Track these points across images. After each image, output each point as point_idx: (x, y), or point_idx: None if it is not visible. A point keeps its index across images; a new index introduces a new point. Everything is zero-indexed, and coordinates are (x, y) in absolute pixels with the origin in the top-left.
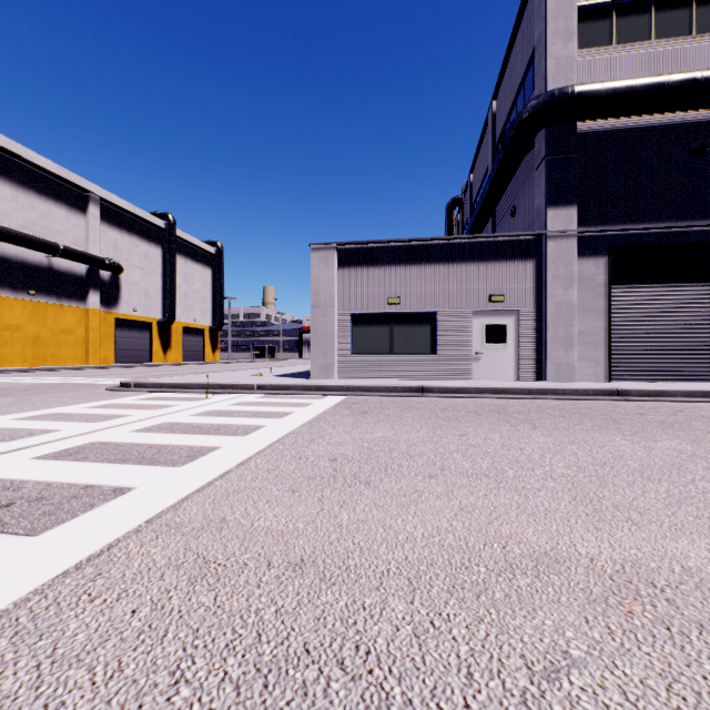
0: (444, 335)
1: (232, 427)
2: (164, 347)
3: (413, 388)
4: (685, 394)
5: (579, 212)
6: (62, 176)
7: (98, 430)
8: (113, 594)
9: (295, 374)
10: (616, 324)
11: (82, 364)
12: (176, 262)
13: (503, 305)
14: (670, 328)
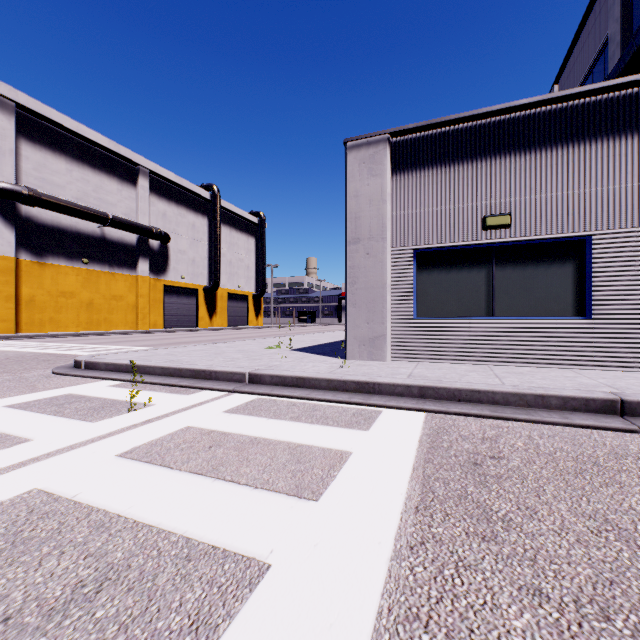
0: (608, 281)
1: None
2: (210, 313)
3: (592, 402)
4: None
5: None
6: (113, 150)
7: None
8: None
9: (326, 346)
10: None
11: (133, 328)
12: (222, 232)
13: None
14: None
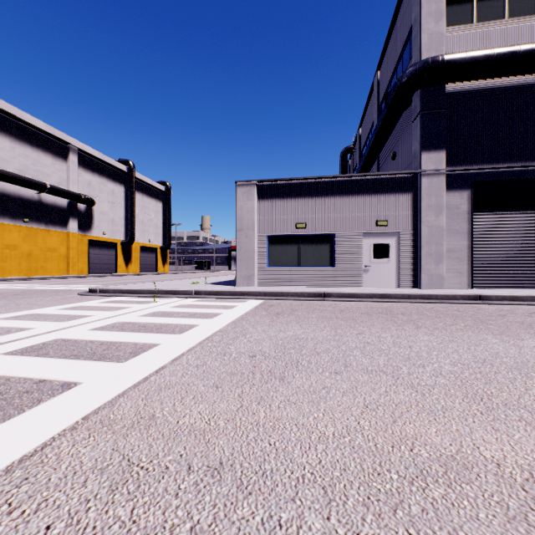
0: (340, 252)
1: (171, 326)
2: (126, 262)
3: (316, 294)
4: (534, 299)
5: (447, 155)
6: (49, 132)
7: (63, 329)
8: (33, 504)
9: (224, 282)
10: (476, 243)
11: (64, 274)
12: (136, 197)
13: (386, 228)
14: (520, 247)
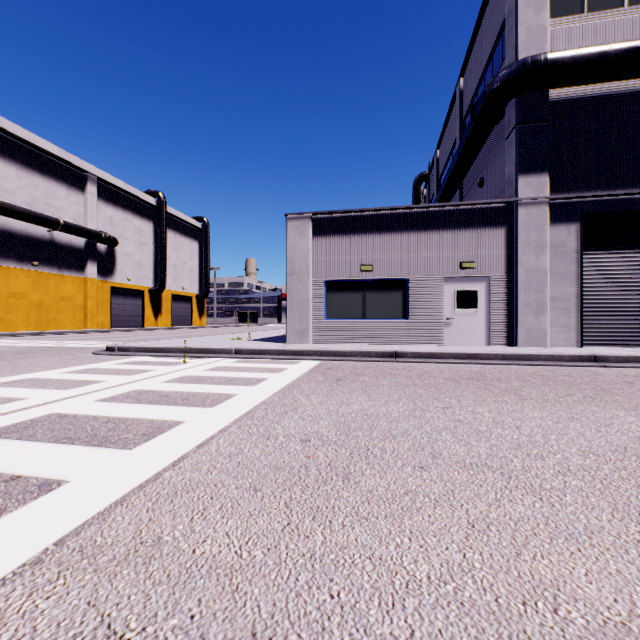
0: (415, 301)
1: (201, 396)
2: (155, 313)
3: (386, 353)
4: None
5: (550, 179)
6: (63, 158)
7: (62, 399)
8: None
9: (272, 338)
10: (587, 290)
11: (81, 328)
12: (167, 236)
13: (473, 272)
14: None
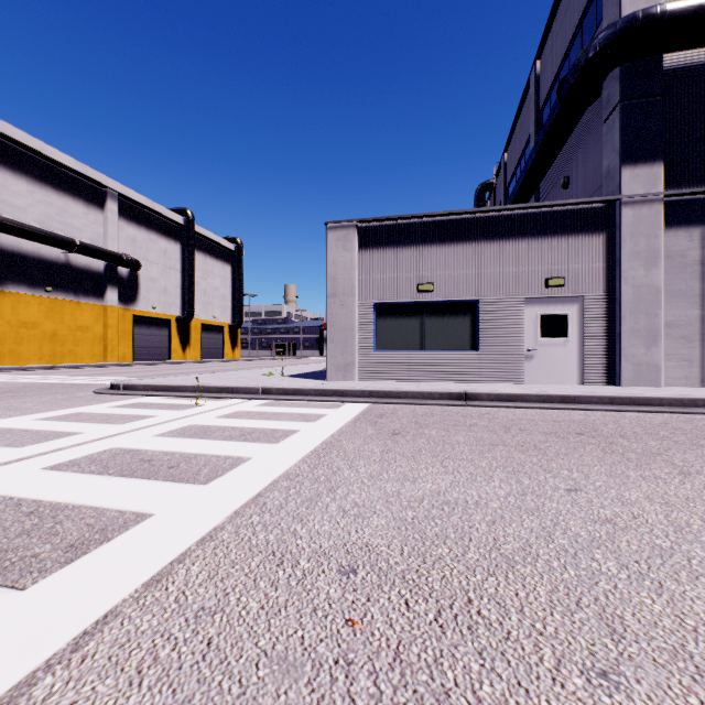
0: (487, 328)
1: (198, 461)
2: (183, 345)
3: (453, 395)
4: None
5: (665, 170)
6: (79, 171)
7: None
8: None
9: (310, 374)
10: None
11: (100, 361)
12: (196, 258)
13: (563, 290)
14: None
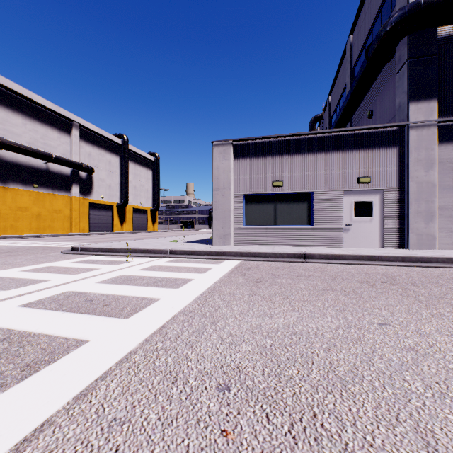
0: (319, 210)
1: (123, 301)
2: (121, 221)
3: (296, 255)
4: None
5: (438, 105)
6: (55, 110)
7: None
8: None
9: (202, 240)
10: None
11: (68, 232)
12: (129, 166)
13: (369, 185)
14: None
